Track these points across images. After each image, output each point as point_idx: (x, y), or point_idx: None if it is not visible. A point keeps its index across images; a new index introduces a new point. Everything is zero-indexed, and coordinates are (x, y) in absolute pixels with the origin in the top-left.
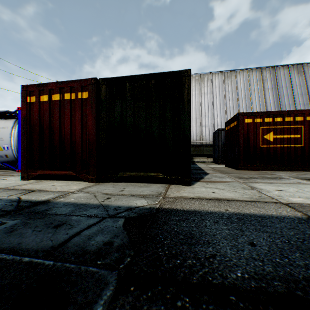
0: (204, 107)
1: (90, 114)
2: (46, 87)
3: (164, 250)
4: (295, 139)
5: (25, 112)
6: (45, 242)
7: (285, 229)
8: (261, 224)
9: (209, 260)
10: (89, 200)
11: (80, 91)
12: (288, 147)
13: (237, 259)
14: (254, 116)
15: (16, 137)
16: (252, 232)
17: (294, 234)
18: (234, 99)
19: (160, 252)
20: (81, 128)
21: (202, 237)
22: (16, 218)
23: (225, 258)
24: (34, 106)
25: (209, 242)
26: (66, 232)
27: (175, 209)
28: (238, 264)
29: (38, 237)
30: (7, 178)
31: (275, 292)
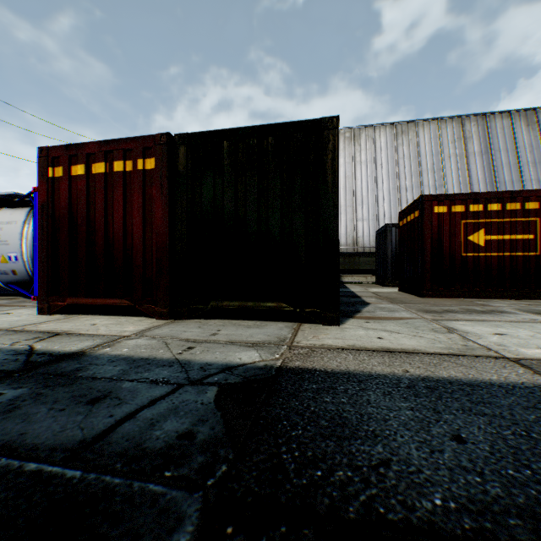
0: (360, 187)
1: (159, 197)
2: (81, 151)
3: (291, 449)
4: (525, 243)
5: (45, 194)
6: (69, 432)
7: (518, 409)
8: (472, 398)
9: (378, 471)
10: (156, 352)
11: (140, 157)
12: (512, 256)
13: (432, 470)
14: (450, 202)
15: (31, 239)
16: (457, 414)
17: (536, 419)
18: (413, 172)
19: (284, 453)
20: (142, 223)
21: (363, 423)
22: (22, 384)
23: (409, 467)
24: (60, 184)
25: (376, 435)
26: (109, 413)
27: (310, 368)
28: (435, 480)
29: (59, 421)
30: (14, 312)
31: (512, 540)
